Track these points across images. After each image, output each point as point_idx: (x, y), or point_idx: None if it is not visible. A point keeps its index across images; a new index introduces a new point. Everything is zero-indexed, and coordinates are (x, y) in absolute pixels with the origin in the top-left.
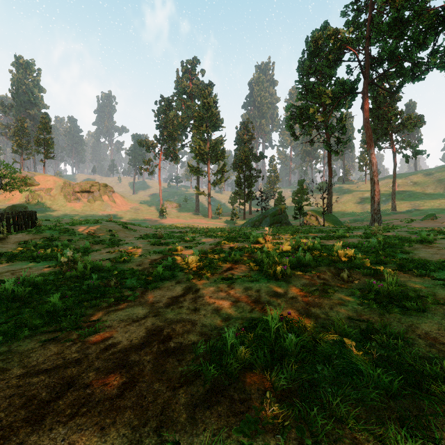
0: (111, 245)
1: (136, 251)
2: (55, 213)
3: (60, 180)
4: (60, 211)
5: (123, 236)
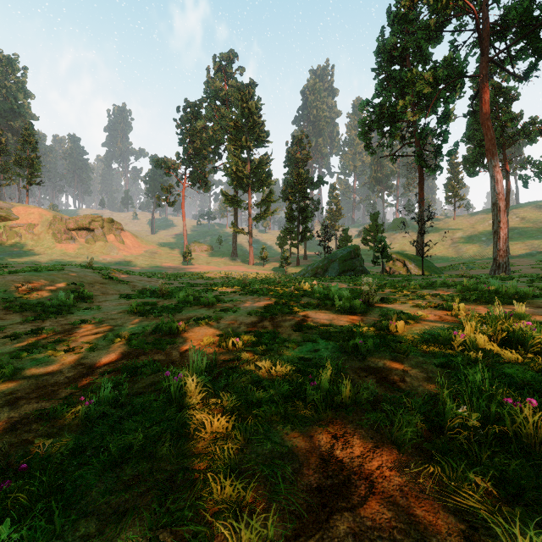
0: (43, 315)
1: (77, 332)
2: (37, 257)
3: (48, 213)
4: (45, 254)
5: (97, 292)
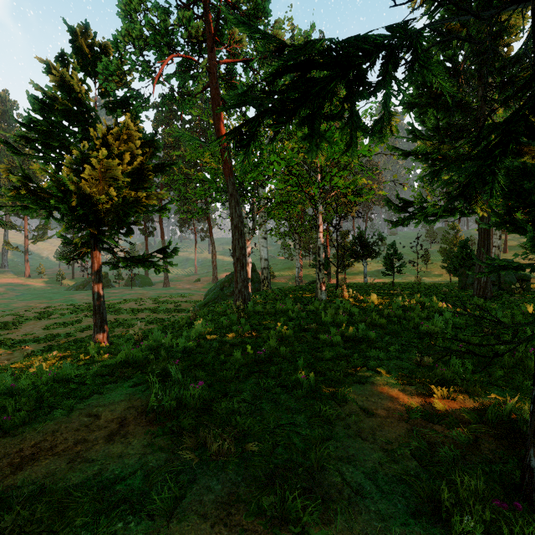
0: None
1: None
2: None
3: None
4: None
5: None
